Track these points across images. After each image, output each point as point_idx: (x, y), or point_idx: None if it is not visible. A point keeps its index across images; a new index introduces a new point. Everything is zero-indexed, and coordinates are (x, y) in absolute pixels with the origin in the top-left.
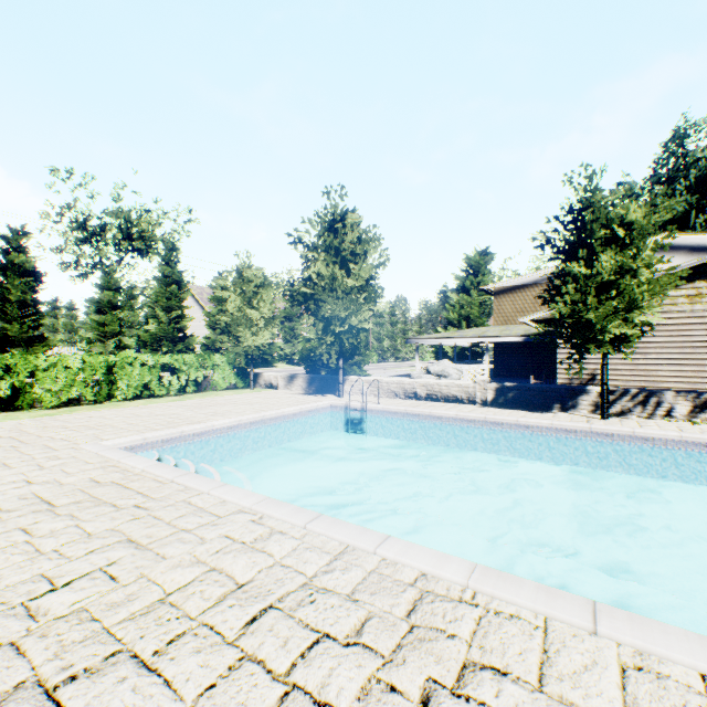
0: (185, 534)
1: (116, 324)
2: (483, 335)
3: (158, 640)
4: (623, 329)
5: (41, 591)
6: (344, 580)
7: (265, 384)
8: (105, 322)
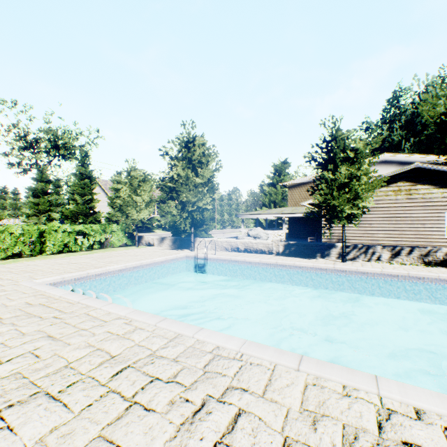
0: (83, 331)
1: (47, 204)
2: (281, 212)
3: (62, 385)
4: (352, 210)
5: None
6: (173, 351)
7: (146, 243)
8: (39, 203)
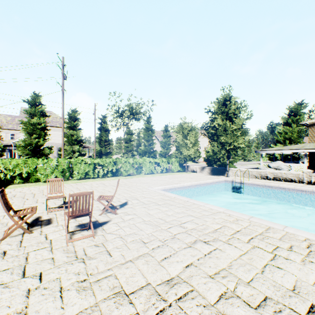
0: (206, 216)
1: (131, 147)
2: (302, 148)
3: (223, 238)
4: None
5: (179, 223)
6: (275, 235)
7: (191, 170)
8: (128, 146)
